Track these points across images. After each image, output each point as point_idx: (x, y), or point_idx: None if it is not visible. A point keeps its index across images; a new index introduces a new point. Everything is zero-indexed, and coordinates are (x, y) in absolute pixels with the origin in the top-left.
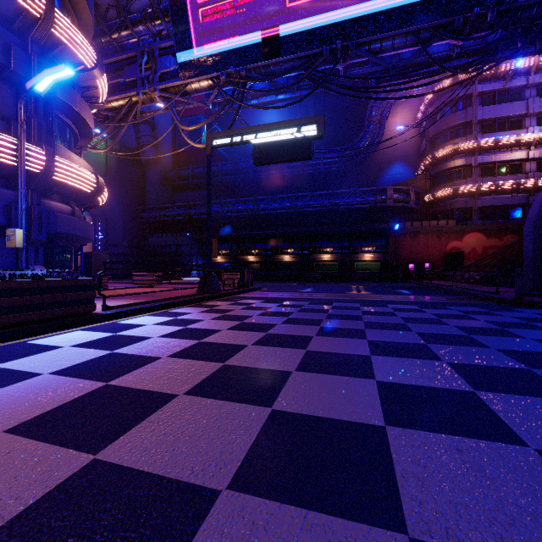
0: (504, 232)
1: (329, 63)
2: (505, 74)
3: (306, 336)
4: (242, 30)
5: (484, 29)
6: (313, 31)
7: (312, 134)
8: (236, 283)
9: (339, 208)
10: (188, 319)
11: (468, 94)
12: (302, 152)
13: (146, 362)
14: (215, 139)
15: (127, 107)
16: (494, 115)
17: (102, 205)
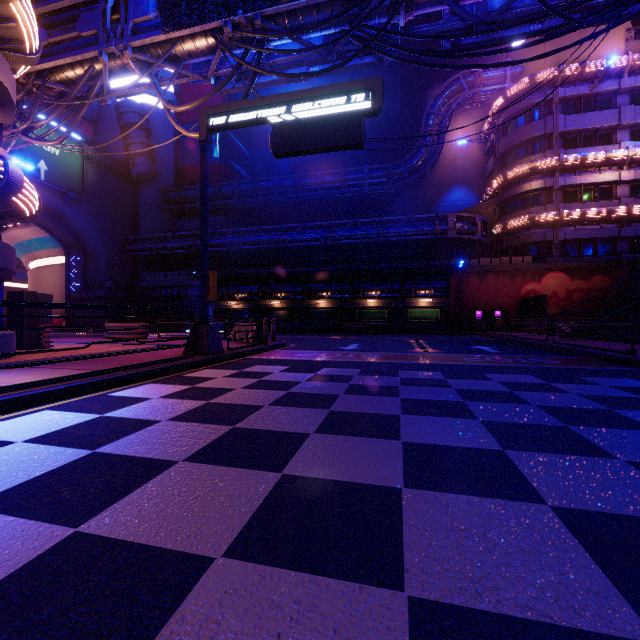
0: (591, 272)
1: (386, 14)
2: (592, 76)
3: (384, 490)
4: None
5: None
6: None
7: (363, 107)
8: (249, 338)
9: (388, 240)
10: (124, 420)
11: (548, 99)
12: (348, 135)
13: None
14: (213, 116)
15: (87, 79)
16: (579, 126)
17: (31, 216)
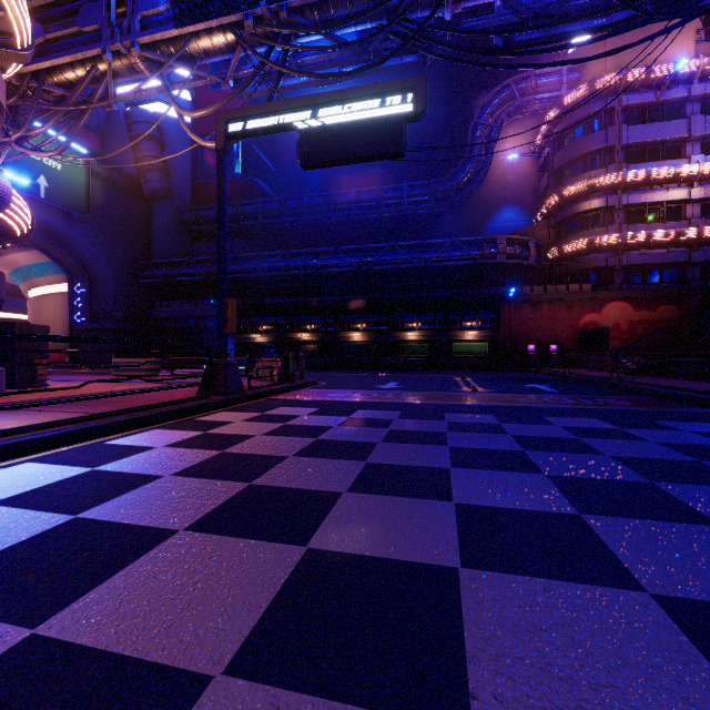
0: (658, 301)
1: (430, 6)
2: (658, 82)
3: (436, 572)
4: None
5: None
6: None
7: (403, 110)
8: (274, 375)
9: (430, 266)
10: (119, 475)
11: (609, 108)
12: (387, 143)
13: None
14: (232, 121)
15: (90, 80)
16: (644, 138)
17: (23, 235)
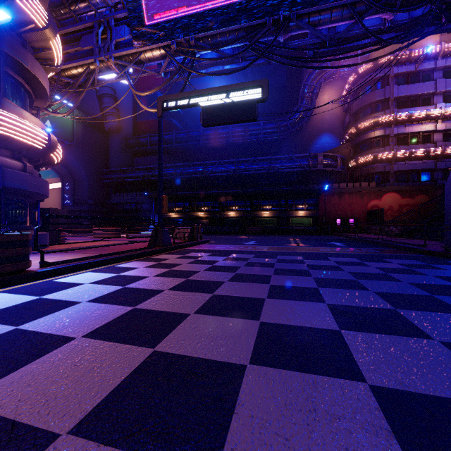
0: (416, 192)
1: (272, 35)
2: (416, 59)
3: (257, 299)
4: (191, 0)
5: (414, 3)
6: (257, 2)
7: (256, 97)
8: (186, 236)
9: (277, 172)
10: (131, 276)
11: (386, 75)
12: (247, 114)
13: (48, 349)
14: (166, 102)
15: (85, 75)
16: (407, 93)
17: (57, 163)
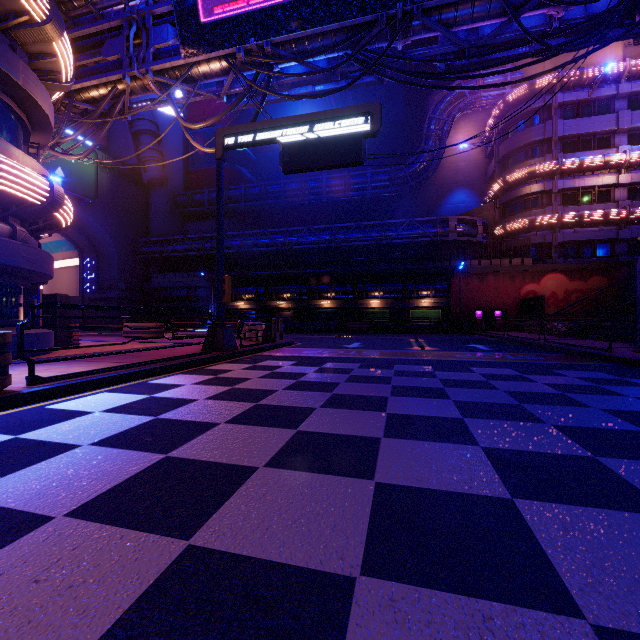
0: (590, 273)
1: (385, 40)
2: (590, 82)
3: (368, 439)
4: None
5: None
6: None
7: (363, 129)
8: (259, 336)
9: (390, 243)
10: (170, 399)
11: (547, 105)
12: (350, 155)
13: None
14: (228, 136)
15: (110, 98)
16: (577, 131)
17: (66, 227)
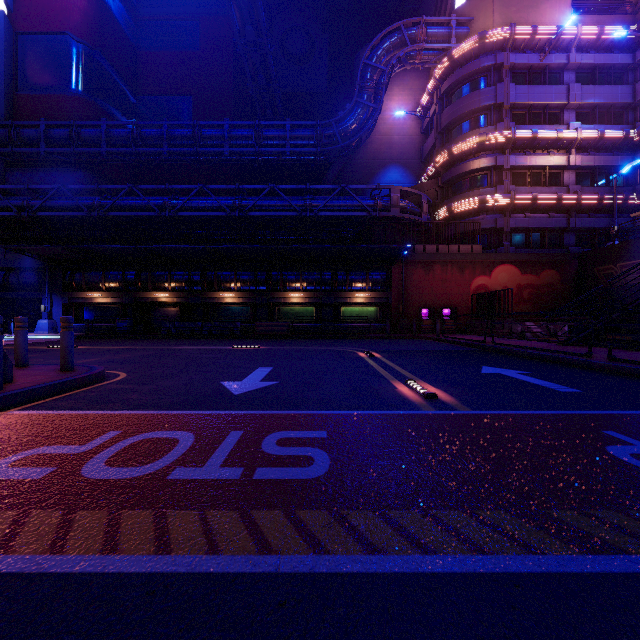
0: (542, 265)
1: None
2: (541, 46)
3: None
4: None
5: None
6: None
7: None
8: None
9: (316, 216)
10: None
11: (498, 64)
12: None
13: None
14: None
15: None
16: (529, 100)
17: None
